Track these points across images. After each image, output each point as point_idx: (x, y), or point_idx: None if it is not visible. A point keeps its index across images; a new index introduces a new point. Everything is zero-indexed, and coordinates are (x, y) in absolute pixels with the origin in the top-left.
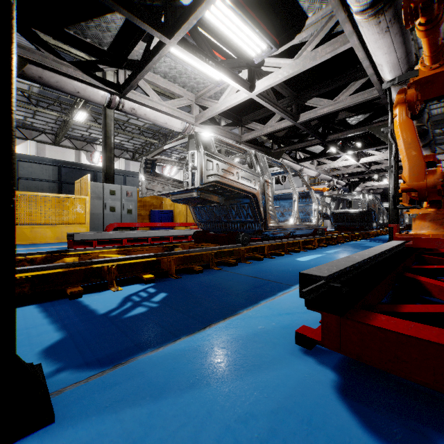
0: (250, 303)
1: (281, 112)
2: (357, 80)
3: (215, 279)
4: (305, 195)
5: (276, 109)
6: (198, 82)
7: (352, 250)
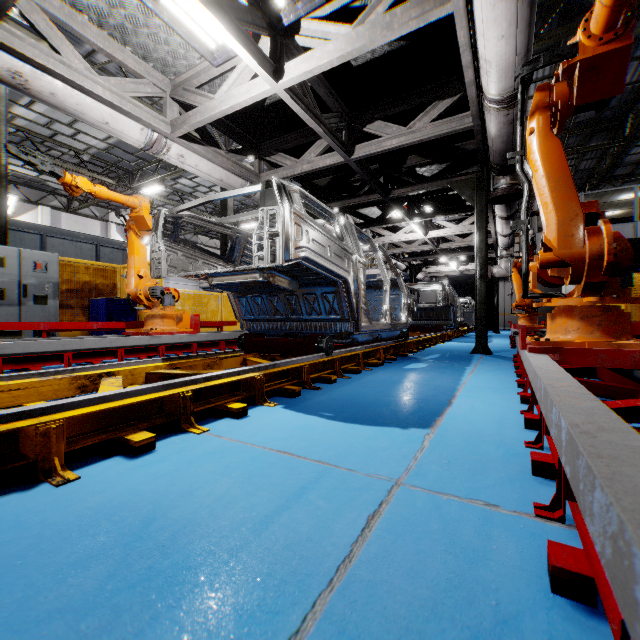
0: (275, 612)
1: (327, 133)
2: (442, 100)
3: (180, 476)
4: None
5: (319, 128)
6: (174, 54)
7: (437, 365)
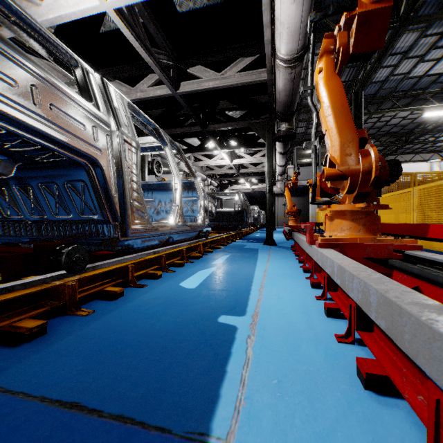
0: None
1: (156, 65)
2: (246, 57)
3: None
4: (189, 186)
5: (149, 58)
6: None
7: (243, 256)
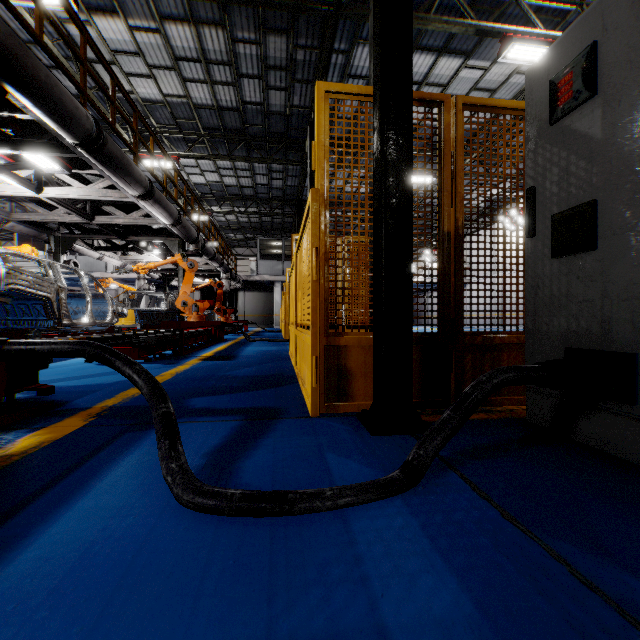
0: (59, 361)
1: (74, 212)
2: None
3: None
4: (101, 296)
5: (68, 210)
6: None
7: None
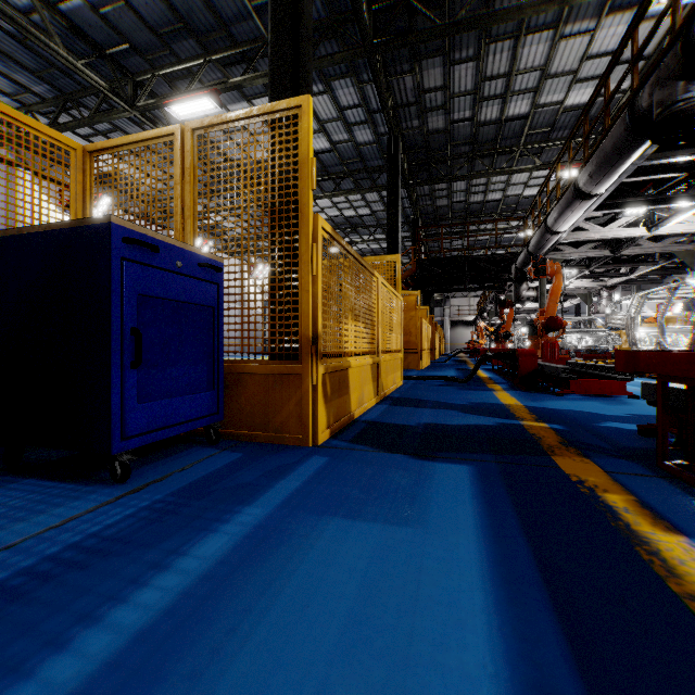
0: None
1: None
2: None
3: None
4: None
5: None
6: None
7: None
